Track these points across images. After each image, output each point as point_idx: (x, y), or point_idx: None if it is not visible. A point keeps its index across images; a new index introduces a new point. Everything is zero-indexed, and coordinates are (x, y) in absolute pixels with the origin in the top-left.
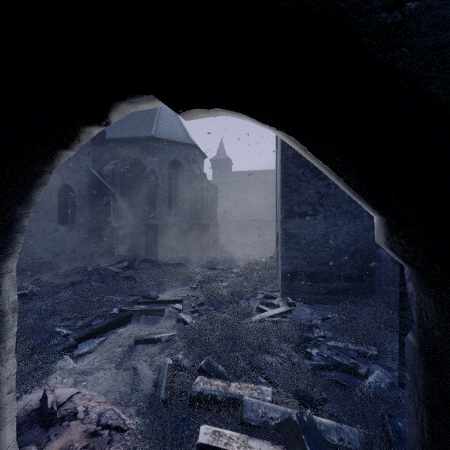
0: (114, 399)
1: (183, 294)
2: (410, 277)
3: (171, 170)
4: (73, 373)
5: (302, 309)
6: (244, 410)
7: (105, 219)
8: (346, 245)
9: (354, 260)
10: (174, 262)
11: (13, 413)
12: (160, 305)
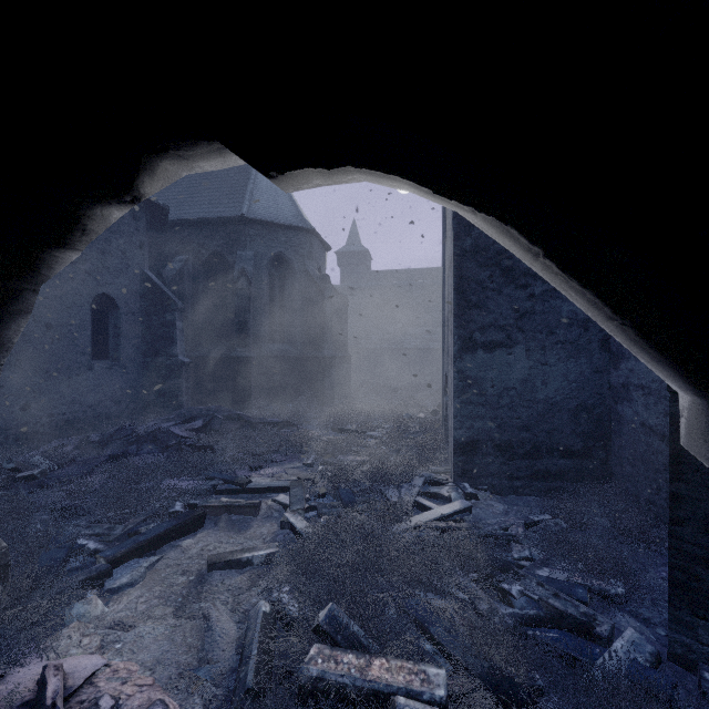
0: (168, 678)
1: (291, 475)
2: None
3: (274, 270)
4: (100, 626)
5: (489, 503)
6: None
7: (167, 350)
8: (563, 397)
9: (575, 422)
10: (277, 420)
11: None
12: (254, 495)
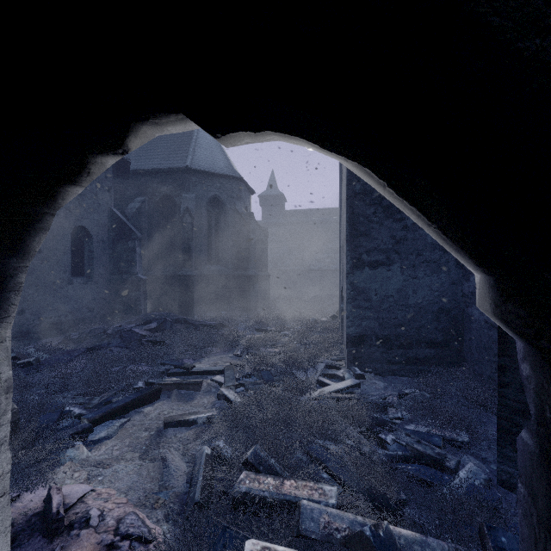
0: (138, 498)
1: (225, 362)
2: (525, 356)
3: (211, 209)
4: (86, 465)
5: (373, 382)
6: (301, 518)
7: (129, 269)
8: (428, 303)
9: (437, 321)
10: (214, 322)
11: (7, 521)
12: (197, 377)
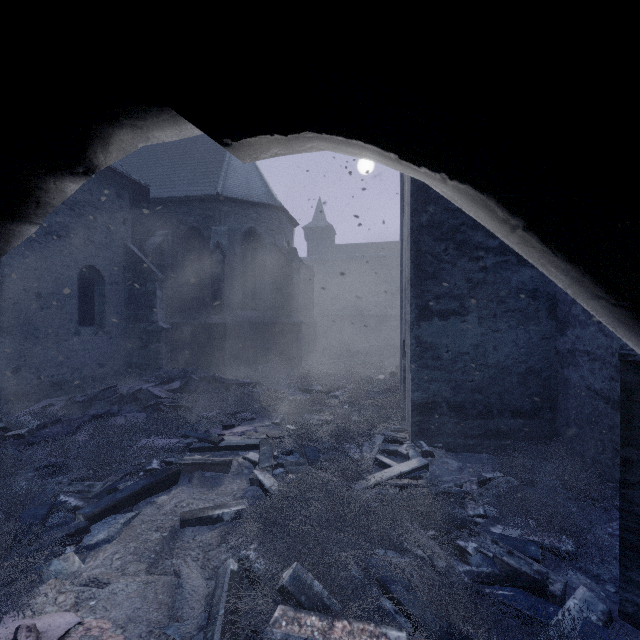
0: (139, 636)
1: (261, 433)
2: None
3: (246, 244)
4: (76, 583)
5: (445, 461)
6: None
7: (148, 317)
8: (513, 362)
9: (524, 385)
10: (249, 381)
11: None
12: (226, 453)
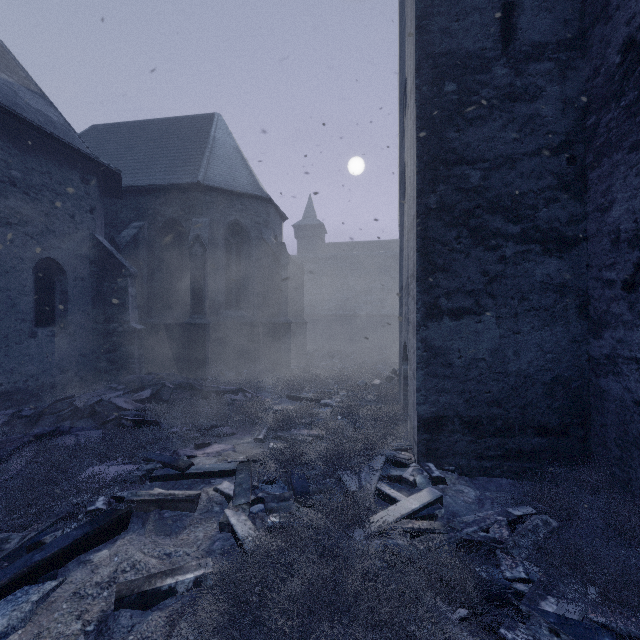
0: None
1: (240, 453)
2: None
3: (231, 238)
4: None
5: (459, 489)
6: None
7: (119, 316)
8: (538, 369)
9: (551, 397)
10: (231, 388)
11: None
12: (195, 481)
